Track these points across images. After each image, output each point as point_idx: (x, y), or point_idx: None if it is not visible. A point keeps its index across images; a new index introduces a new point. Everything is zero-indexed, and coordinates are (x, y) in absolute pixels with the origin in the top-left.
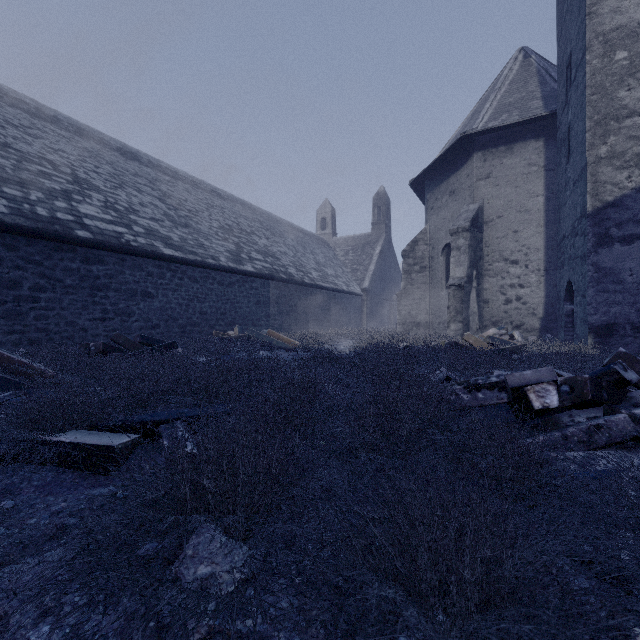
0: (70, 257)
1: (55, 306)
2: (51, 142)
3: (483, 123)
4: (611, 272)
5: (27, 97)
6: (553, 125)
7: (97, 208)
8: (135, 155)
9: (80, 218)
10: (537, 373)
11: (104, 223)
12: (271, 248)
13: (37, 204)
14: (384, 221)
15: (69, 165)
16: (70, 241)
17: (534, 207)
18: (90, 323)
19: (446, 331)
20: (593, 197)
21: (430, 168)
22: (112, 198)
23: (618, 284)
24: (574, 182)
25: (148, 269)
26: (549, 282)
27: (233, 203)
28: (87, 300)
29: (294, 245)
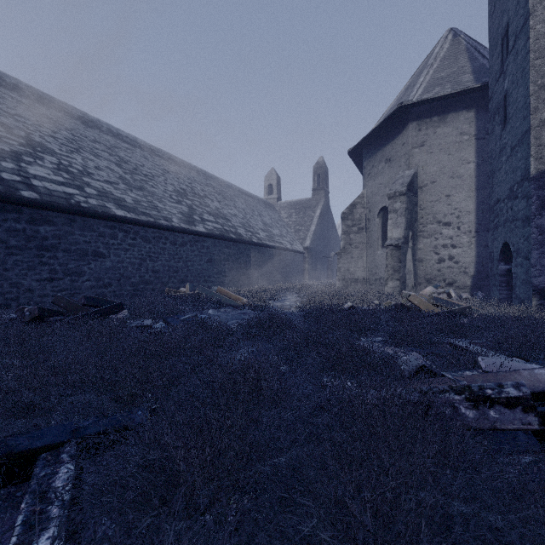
0: (15, 217)
1: None
2: (8, 107)
3: (418, 95)
4: None
5: None
6: (483, 97)
7: (48, 170)
8: (96, 124)
9: (28, 179)
10: None
11: (54, 184)
12: (222, 210)
13: None
14: (323, 187)
15: (24, 129)
16: (14, 201)
17: (466, 173)
18: (37, 283)
19: (382, 287)
20: (537, 160)
21: (367, 138)
22: (66, 161)
23: None
24: (512, 147)
25: (99, 230)
26: (480, 243)
27: (188, 170)
28: (34, 261)
29: (243, 208)
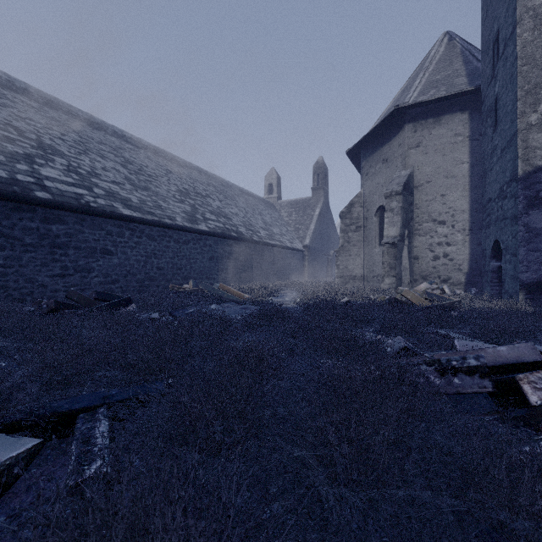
0: (29, 217)
1: (14, 264)
2: (19, 111)
3: (413, 98)
4: (541, 232)
5: None
6: (477, 99)
7: (59, 171)
8: (101, 125)
9: (41, 180)
10: (515, 350)
11: (65, 185)
12: (224, 209)
13: None
14: (322, 187)
15: (35, 132)
16: (29, 201)
17: (460, 173)
18: (50, 279)
19: (379, 284)
20: (524, 162)
21: (365, 139)
22: (75, 162)
23: None
24: (502, 149)
25: (107, 228)
26: (473, 241)
27: (190, 170)
28: (47, 258)
29: (244, 207)
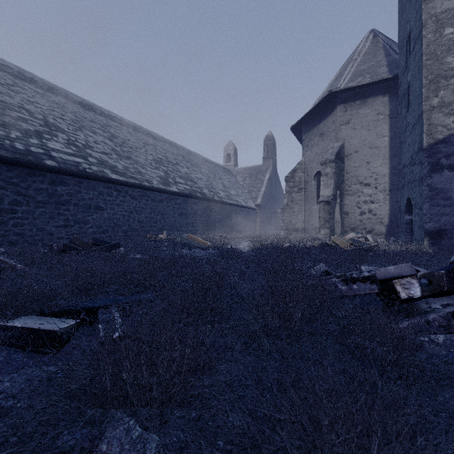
0: (40, 180)
1: (29, 216)
2: (28, 96)
3: (344, 84)
4: (441, 191)
5: (11, 64)
6: (395, 85)
7: (61, 144)
8: (91, 107)
9: (48, 151)
10: (399, 268)
11: (66, 155)
12: (190, 175)
13: (16, 140)
14: (271, 156)
15: (41, 113)
16: (40, 168)
17: (381, 145)
18: (56, 229)
19: (317, 235)
20: (428, 136)
21: (305, 117)
22: (73, 137)
23: (447, 200)
24: (413, 125)
25: (99, 189)
26: (392, 199)
27: (163, 142)
28: (53, 212)
29: (207, 173)
